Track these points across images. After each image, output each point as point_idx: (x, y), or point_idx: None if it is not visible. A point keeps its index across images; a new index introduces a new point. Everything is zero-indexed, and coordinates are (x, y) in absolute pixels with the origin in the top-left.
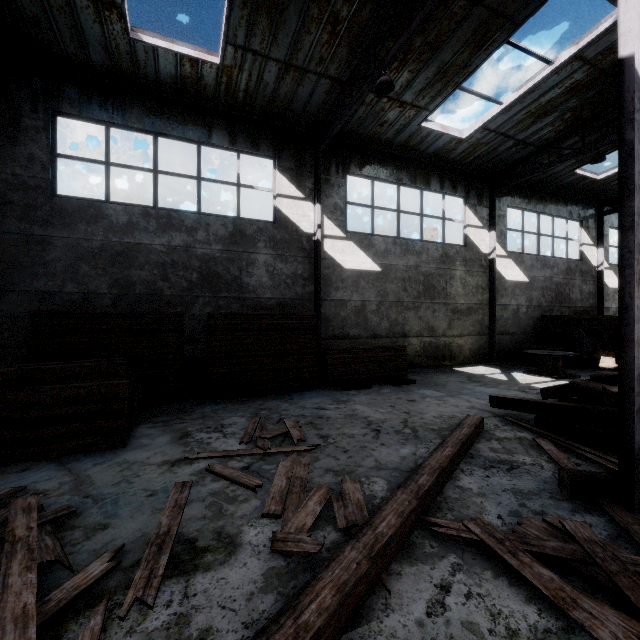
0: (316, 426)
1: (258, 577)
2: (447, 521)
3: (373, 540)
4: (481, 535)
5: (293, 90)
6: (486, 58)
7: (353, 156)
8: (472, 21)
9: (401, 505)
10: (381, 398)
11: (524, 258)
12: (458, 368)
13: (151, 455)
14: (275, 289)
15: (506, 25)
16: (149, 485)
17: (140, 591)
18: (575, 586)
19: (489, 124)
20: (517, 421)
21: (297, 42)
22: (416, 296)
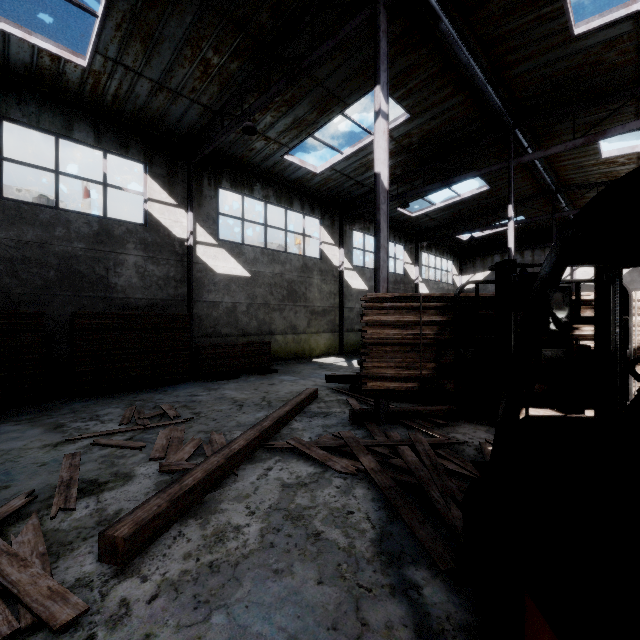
0: (190, 407)
1: (151, 486)
2: (278, 442)
3: (229, 452)
4: (295, 444)
5: (166, 106)
6: (328, 121)
7: (225, 172)
8: (316, 94)
9: (249, 436)
10: (247, 384)
11: (365, 271)
12: (315, 359)
13: (28, 443)
14: (146, 290)
15: (340, 103)
16: (37, 460)
17: (62, 505)
18: (334, 455)
19: (335, 166)
20: (340, 390)
21: (171, 70)
22: (281, 299)
